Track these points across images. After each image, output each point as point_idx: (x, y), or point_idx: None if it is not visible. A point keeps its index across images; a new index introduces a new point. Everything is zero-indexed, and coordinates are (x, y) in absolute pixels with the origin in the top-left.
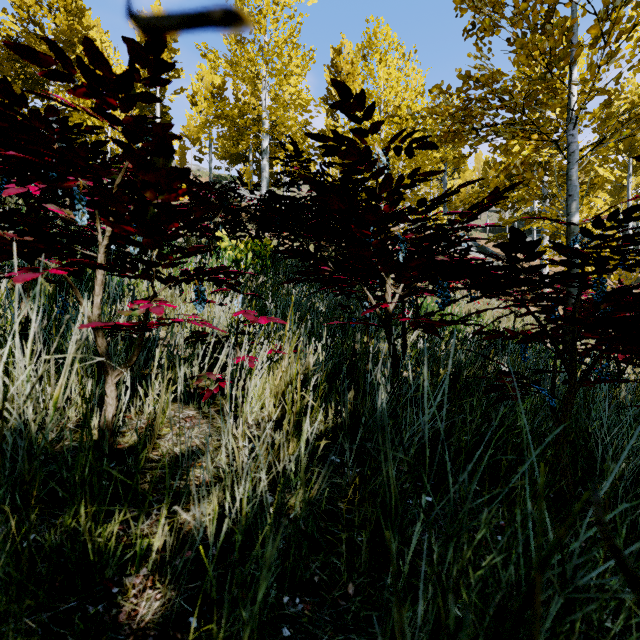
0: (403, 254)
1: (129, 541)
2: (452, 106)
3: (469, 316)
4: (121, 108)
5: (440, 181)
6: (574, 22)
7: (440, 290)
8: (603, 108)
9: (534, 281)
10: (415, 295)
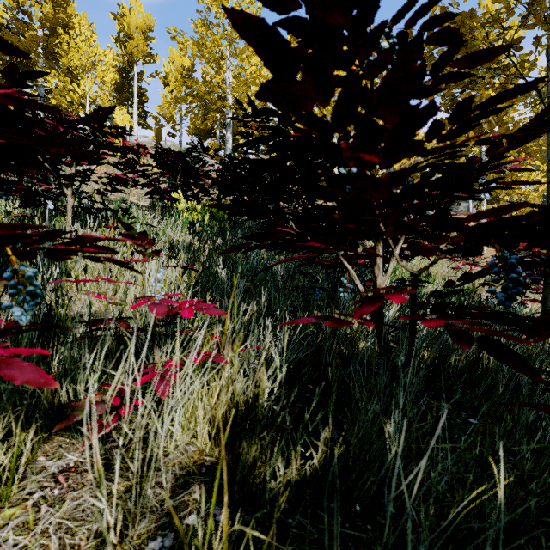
0: None
1: None
2: None
3: (420, 275)
4: None
5: None
6: None
7: (498, 269)
8: None
9: None
10: None
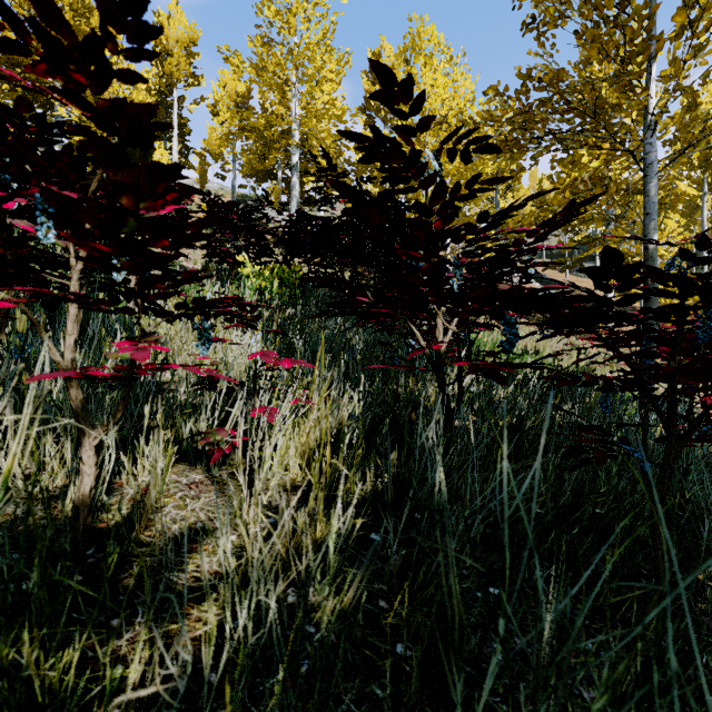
0: (458, 282)
1: (99, 666)
2: (512, 107)
3: (526, 353)
4: (92, 88)
5: (491, 201)
6: (656, 8)
7: (506, 327)
8: (687, 111)
9: (629, 316)
10: (469, 331)
